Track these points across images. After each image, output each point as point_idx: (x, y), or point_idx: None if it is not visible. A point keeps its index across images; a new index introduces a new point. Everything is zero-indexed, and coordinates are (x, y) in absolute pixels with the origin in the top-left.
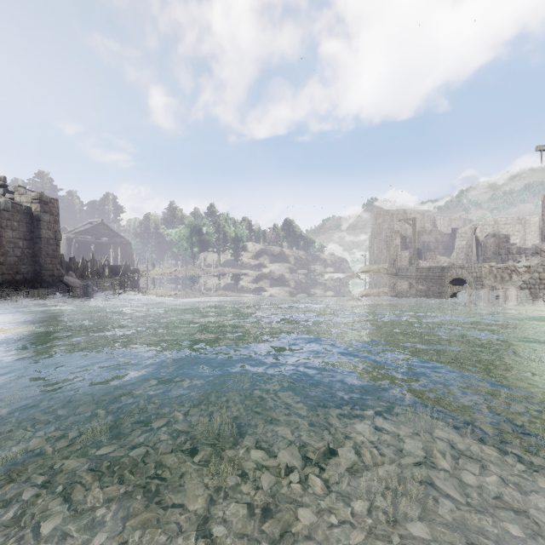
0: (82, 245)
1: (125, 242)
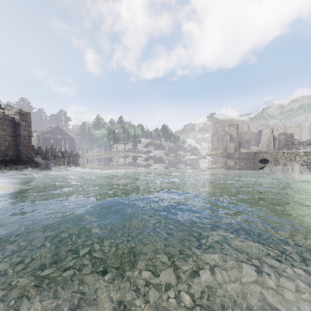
0: (46, 140)
1: (71, 138)
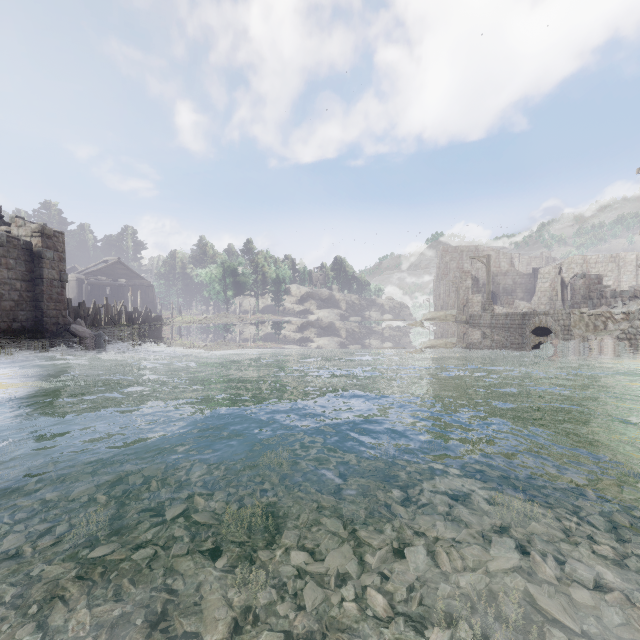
0: (95, 288)
1: (146, 284)
